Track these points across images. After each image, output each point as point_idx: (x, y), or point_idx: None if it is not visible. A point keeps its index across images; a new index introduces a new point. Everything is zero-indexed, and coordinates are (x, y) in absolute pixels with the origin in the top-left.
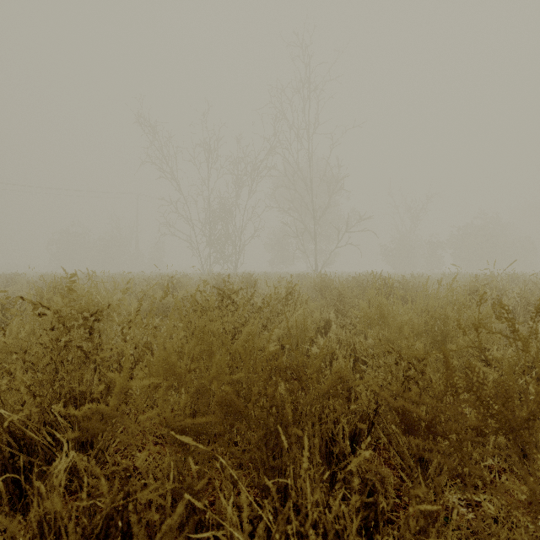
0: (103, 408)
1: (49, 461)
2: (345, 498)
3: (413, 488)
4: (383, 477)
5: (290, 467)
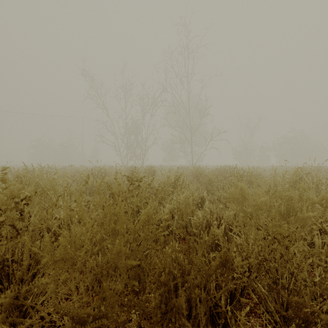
0: None
1: None
2: None
3: None
4: None
5: None
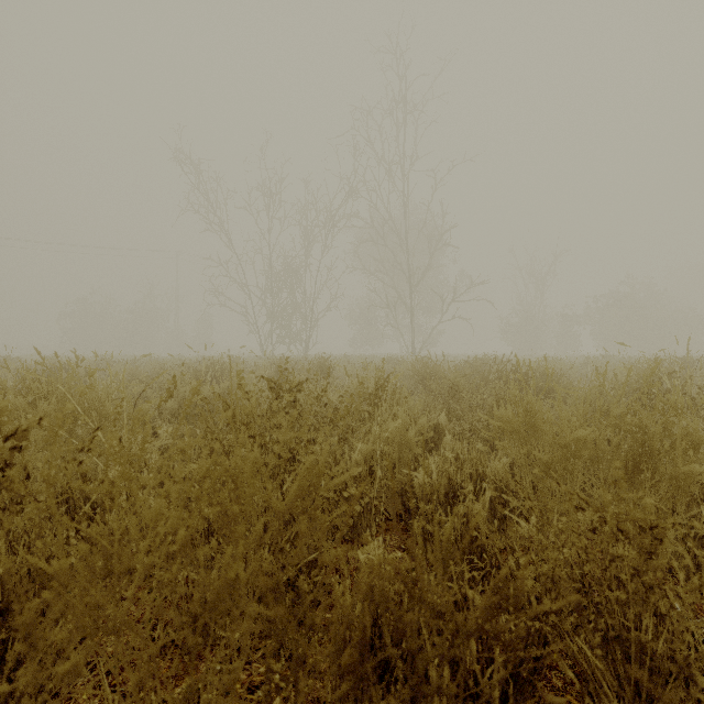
0: None
1: None
2: None
3: None
4: None
5: None
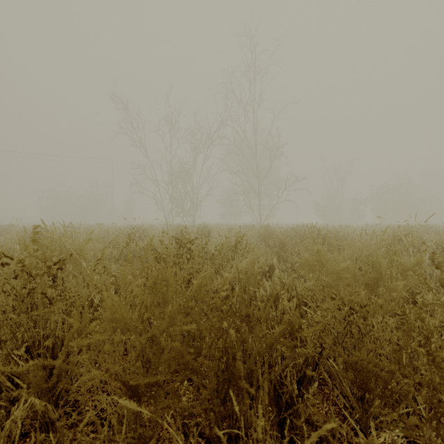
0: (51, 363)
1: (14, 401)
2: (292, 438)
3: (366, 443)
4: (334, 428)
5: (241, 417)
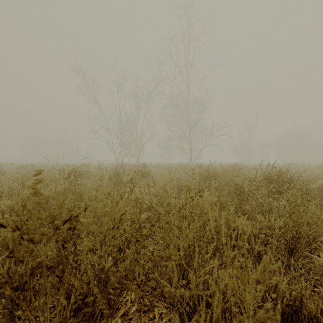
0: None
1: None
2: None
3: None
4: None
5: None
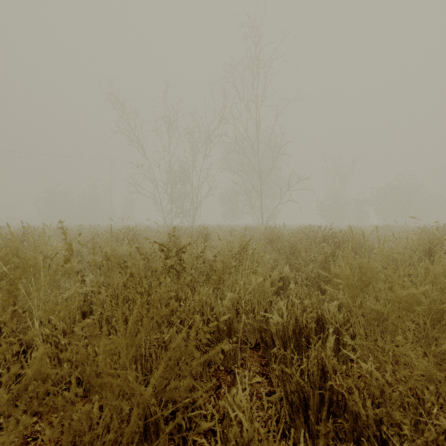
0: None
1: None
2: None
3: None
4: None
5: None
